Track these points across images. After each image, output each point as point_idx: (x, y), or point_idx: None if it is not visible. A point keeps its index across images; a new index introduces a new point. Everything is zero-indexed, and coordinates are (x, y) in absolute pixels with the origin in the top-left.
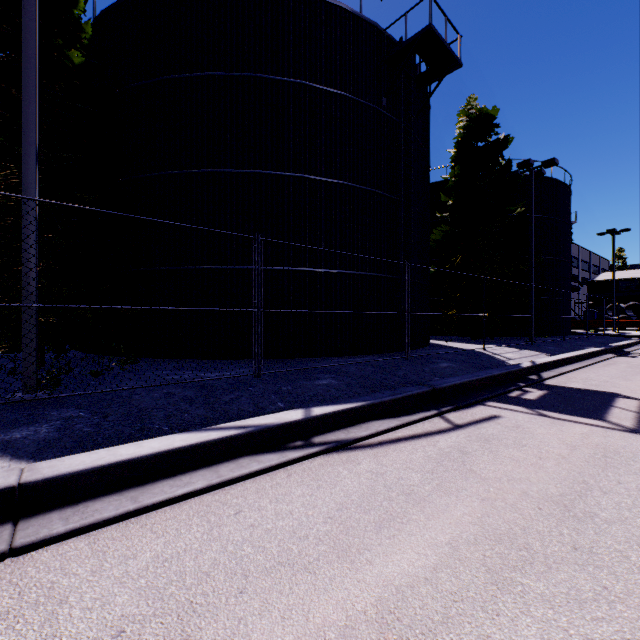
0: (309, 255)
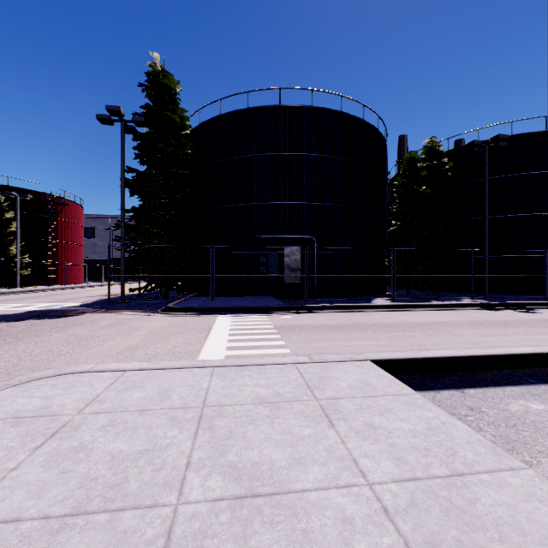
0: (547, 249)
